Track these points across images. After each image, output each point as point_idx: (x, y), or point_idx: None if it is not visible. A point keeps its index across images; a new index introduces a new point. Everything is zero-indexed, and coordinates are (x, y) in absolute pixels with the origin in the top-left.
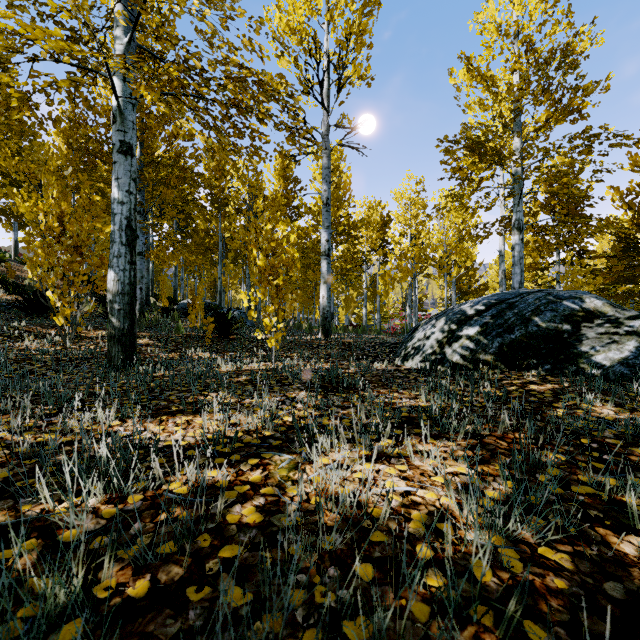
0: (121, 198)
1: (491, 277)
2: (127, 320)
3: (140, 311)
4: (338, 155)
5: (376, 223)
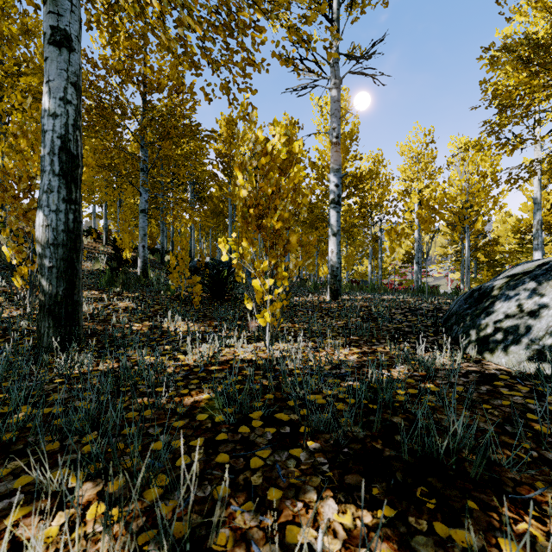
0: (53, 108)
1: (497, 233)
2: (62, 282)
3: (142, 269)
4: (344, 104)
5: (382, 177)
